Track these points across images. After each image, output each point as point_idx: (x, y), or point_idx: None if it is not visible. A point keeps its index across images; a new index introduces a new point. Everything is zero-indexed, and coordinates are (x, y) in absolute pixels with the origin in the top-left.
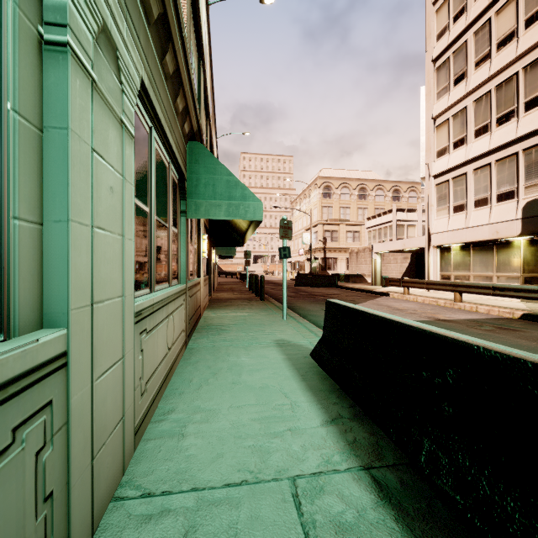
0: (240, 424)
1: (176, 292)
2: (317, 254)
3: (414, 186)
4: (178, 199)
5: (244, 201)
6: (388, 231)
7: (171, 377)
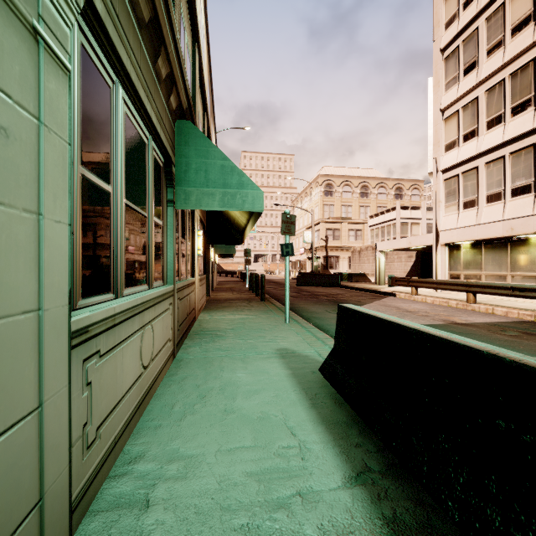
0: (231, 483)
1: (158, 295)
2: (318, 253)
3: (417, 183)
4: (164, 186)
5: (241, 189)
6: (392, 229)
7: (150, 400)
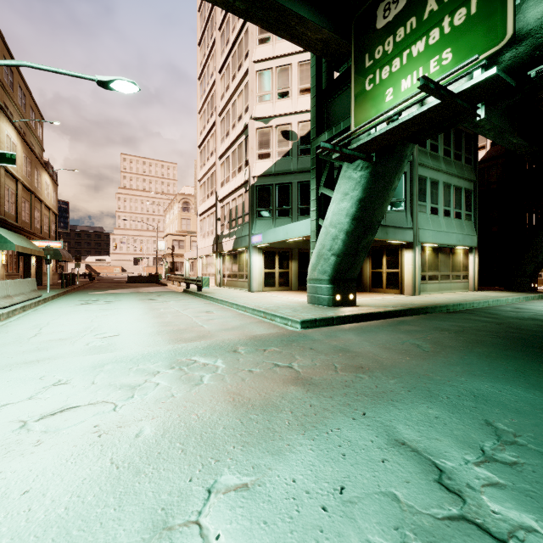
0: None
1: None
2: (167, 258)
3: None
4: None
5: (6, 243)
6: None
7: None
